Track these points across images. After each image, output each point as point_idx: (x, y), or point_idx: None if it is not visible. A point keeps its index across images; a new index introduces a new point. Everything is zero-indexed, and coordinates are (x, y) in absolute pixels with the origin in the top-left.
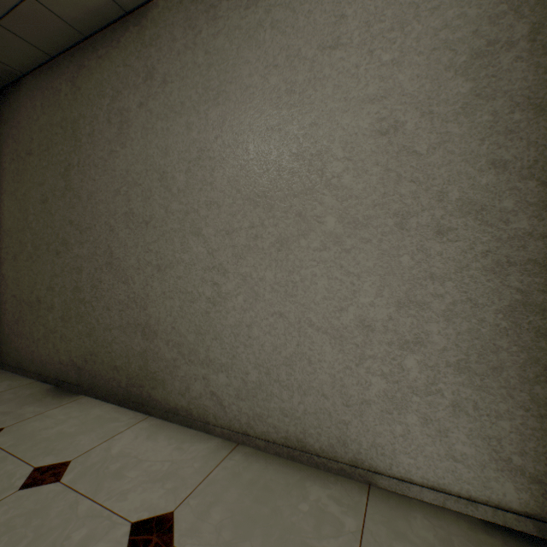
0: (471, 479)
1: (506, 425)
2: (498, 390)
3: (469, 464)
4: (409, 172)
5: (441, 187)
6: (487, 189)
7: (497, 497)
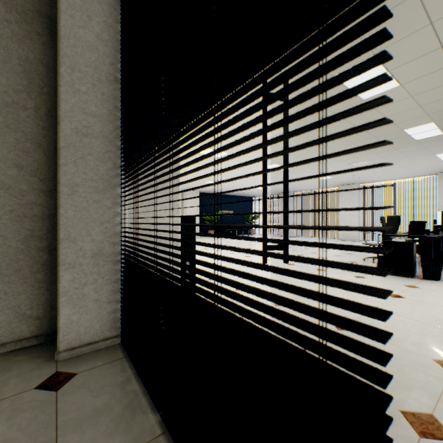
0: (4, 333)
1: (24, 297)
2: (20, 280)
3: (3, 325)
4: None
5: None
6: (13, 177)
7: (19, 335)
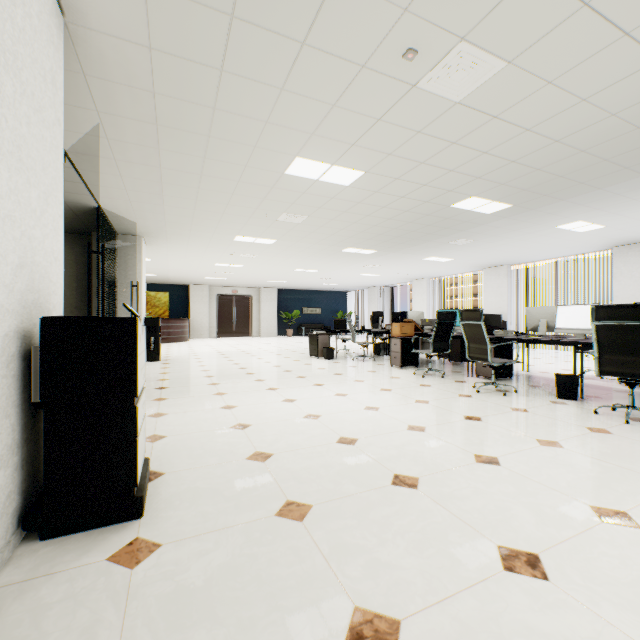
0: None
1: None
2: None
3: None
4: (66, 299)
5: (72, 303)
6: (81, 305)
7: None
